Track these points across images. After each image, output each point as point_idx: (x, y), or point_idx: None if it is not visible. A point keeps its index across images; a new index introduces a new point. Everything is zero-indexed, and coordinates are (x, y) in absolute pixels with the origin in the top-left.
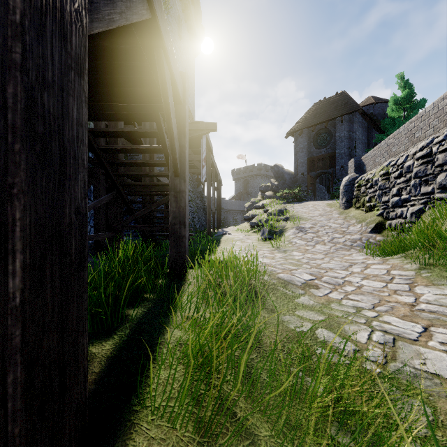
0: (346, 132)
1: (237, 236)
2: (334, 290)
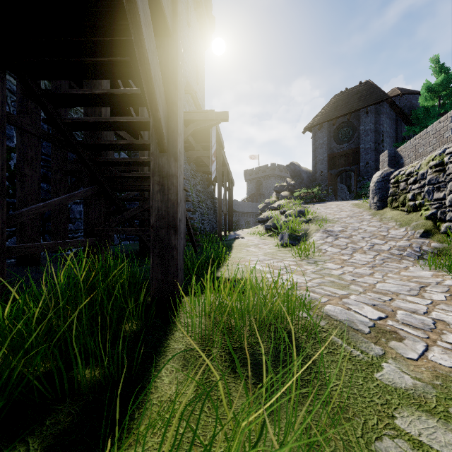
0: (371, 124)
1: (251, 240)
2: (432, 344)
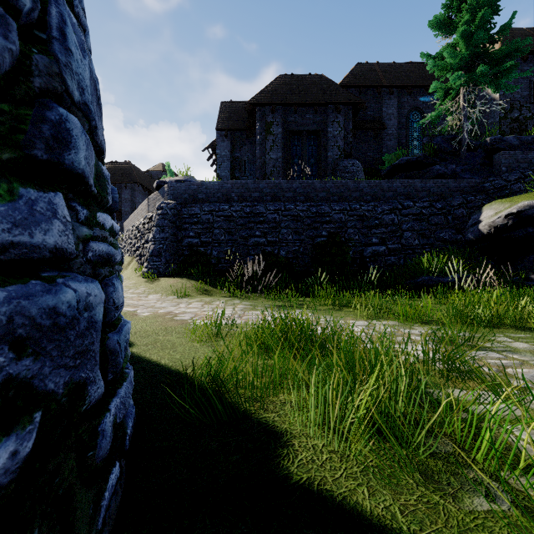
0: (129, 196)
1: None
2: None
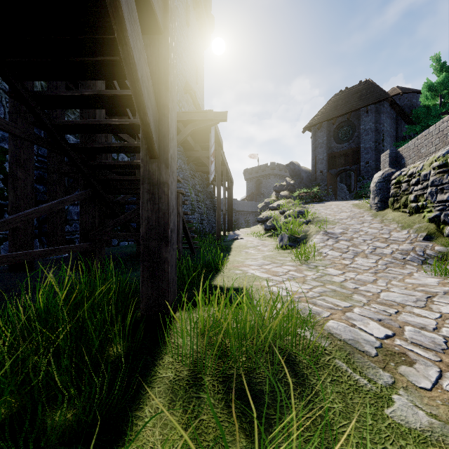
0: (372, 124)
1: (250, 242)
2: (446, 369)
